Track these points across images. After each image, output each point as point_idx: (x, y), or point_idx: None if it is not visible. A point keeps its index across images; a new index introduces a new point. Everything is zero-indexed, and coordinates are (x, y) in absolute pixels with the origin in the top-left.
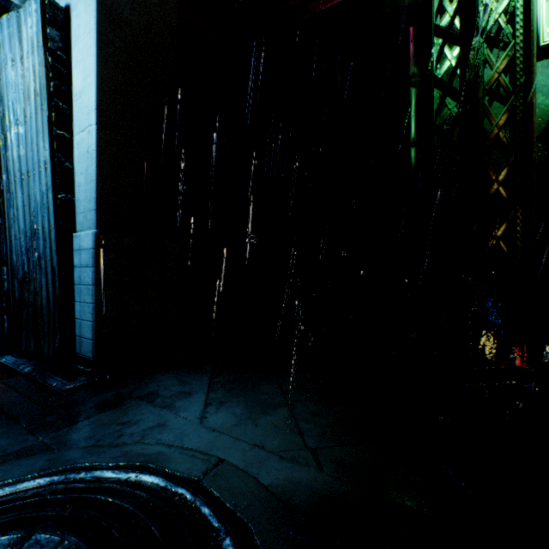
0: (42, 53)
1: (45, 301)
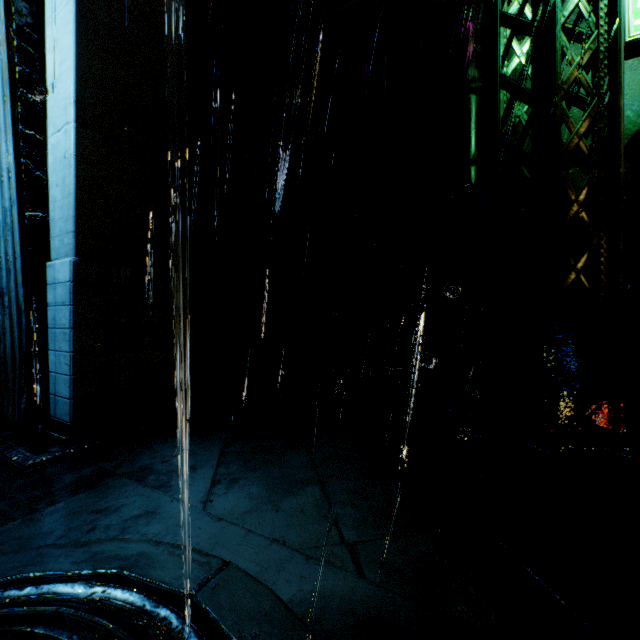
0: (4, 29)
1: (10, 349)
